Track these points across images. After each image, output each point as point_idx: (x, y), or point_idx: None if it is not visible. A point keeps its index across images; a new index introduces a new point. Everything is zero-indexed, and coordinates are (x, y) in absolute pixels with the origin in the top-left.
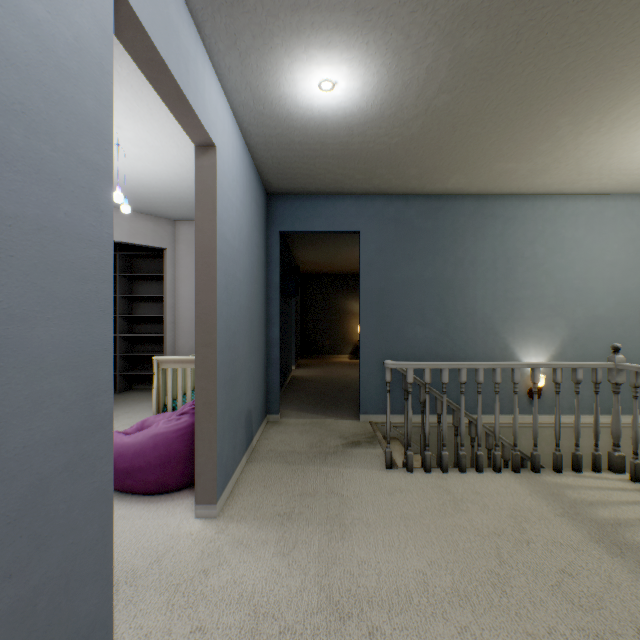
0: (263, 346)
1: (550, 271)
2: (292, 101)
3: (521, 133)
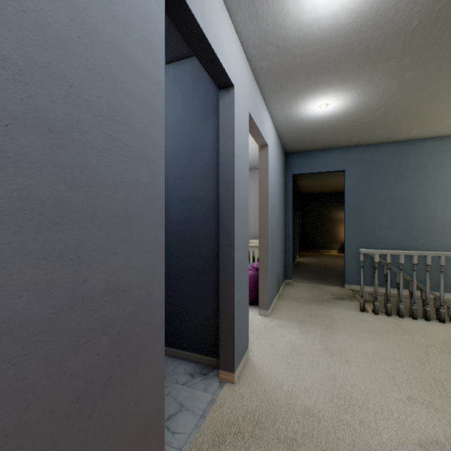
0: (283, 240)
1: None
2: (304, 114)
3: None
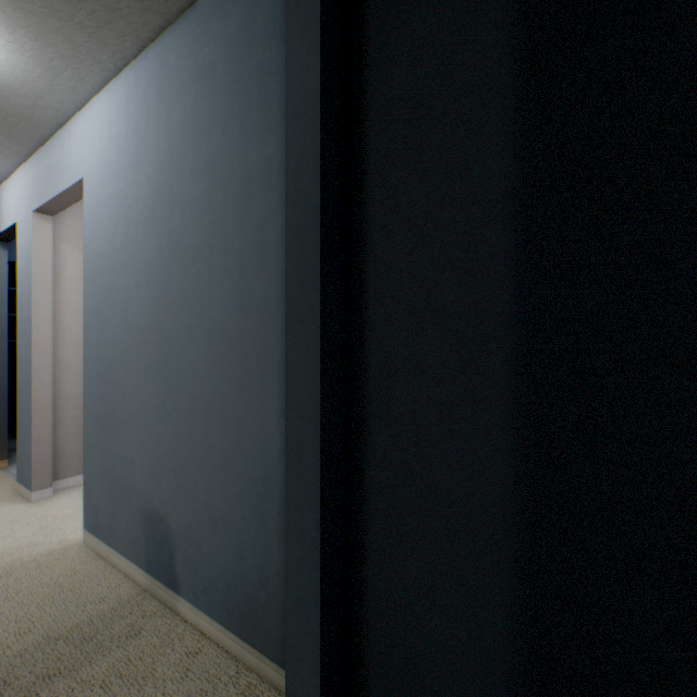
0: (262, 424)
1: None
2: None
3: None
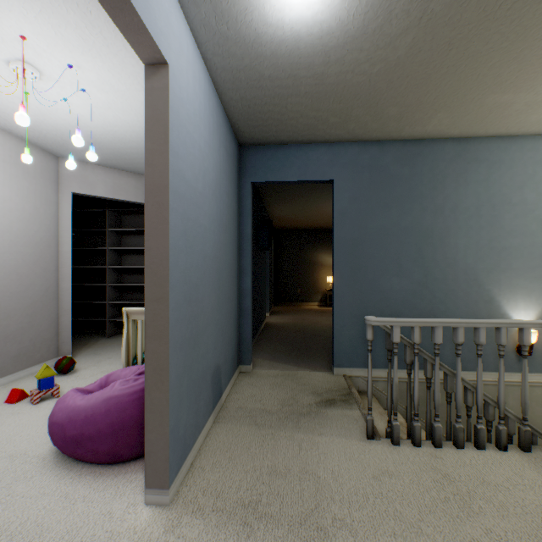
0: (234, 297)
1: (541, 218)
2: (259, 15)
3: (532, 48)
